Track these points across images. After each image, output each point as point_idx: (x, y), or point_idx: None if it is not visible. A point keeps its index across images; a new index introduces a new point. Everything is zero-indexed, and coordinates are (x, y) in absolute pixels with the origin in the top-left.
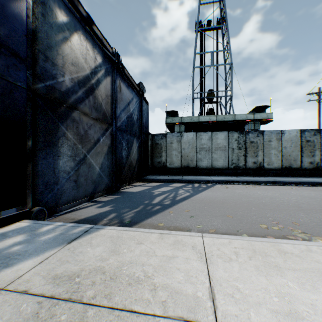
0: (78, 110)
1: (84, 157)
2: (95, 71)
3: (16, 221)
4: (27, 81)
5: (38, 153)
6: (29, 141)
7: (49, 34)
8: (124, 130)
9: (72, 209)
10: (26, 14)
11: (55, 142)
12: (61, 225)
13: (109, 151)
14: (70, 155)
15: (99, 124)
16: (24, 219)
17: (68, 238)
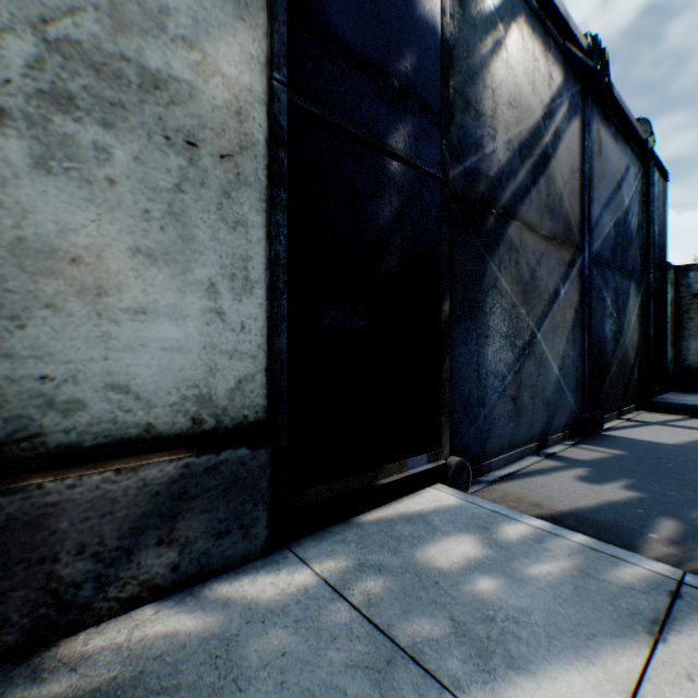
0: (516, 221)
1: (531, 338)
2: (550, 111)
3: (425, 483)
4: (442, 164)
5: (453, 331)
6: (444, 301)
7: (469, 47)
8: (606, 262)
9: (508, 468)
10: (440, 10)
11: (479, 303)
12: (546, 529)
13: (575, 322)
14: (505, 334)
15: (555, 251)
16: (437, 481)
17: (626, 604)
